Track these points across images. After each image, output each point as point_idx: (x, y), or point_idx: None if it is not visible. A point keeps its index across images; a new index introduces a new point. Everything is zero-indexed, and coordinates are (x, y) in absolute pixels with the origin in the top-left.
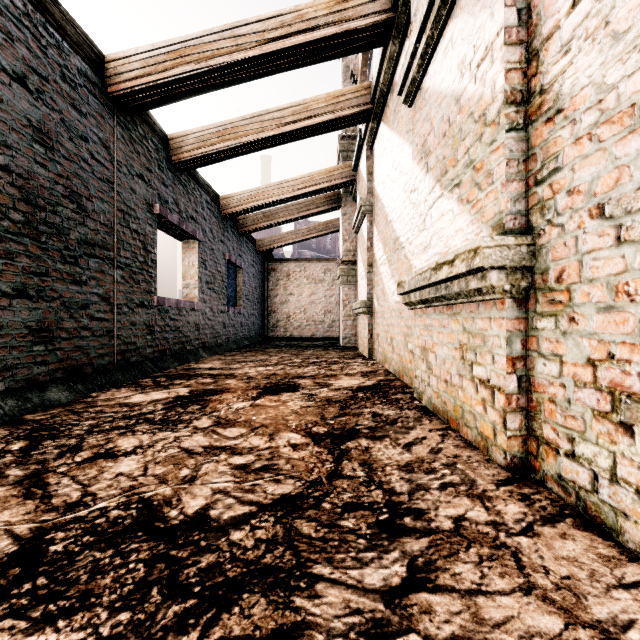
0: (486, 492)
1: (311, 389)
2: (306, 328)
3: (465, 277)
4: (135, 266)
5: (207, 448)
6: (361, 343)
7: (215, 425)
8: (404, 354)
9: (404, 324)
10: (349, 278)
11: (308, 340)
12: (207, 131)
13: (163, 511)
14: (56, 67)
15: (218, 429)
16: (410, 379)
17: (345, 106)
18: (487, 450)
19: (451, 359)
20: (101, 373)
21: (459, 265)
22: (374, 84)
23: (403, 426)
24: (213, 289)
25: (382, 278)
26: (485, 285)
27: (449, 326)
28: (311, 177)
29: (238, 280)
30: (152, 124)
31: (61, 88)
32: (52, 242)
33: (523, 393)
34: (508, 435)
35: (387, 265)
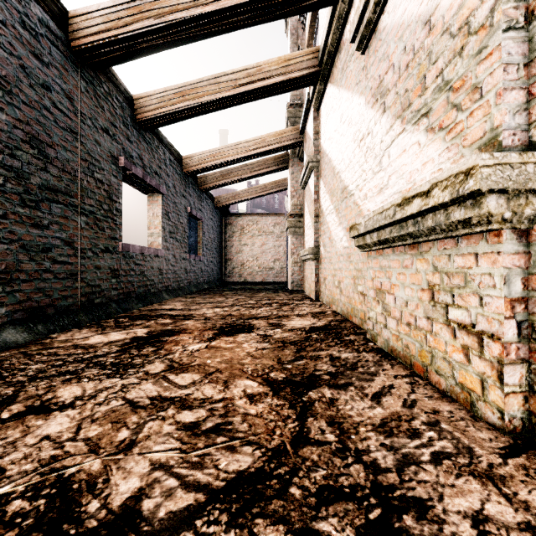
0: (494, 468)
1: (265, 330)
2: (258, 274)
3: (445, 208)
4: (100, 214)
5: (154, 400)
6: (308, 286)
7: (167, 370)
8: (353, 296)
9: (353, 267)
10: (296, 229)
11: (260, 284)
12: (169, 92)
13: (81, 502)
14: (14, 13)
15: (170, 375)
16: (360, 320)
17: (295, 69)
18: (471, 405)
19: (416, 301)
20: (64, 314)
21: (439, 194)
22: (322, 46)
23: (365, 371)
24: (176, 238)
25: (329, 226)
26: (479, 213)
27: (413, 266)
28: (263, 139)
29: (199, 231)
30: (117, 83)
31: (20, 34)
32: (10, 185)
33: (524, 341)
34: (506, 391)
35: (334, 214)
